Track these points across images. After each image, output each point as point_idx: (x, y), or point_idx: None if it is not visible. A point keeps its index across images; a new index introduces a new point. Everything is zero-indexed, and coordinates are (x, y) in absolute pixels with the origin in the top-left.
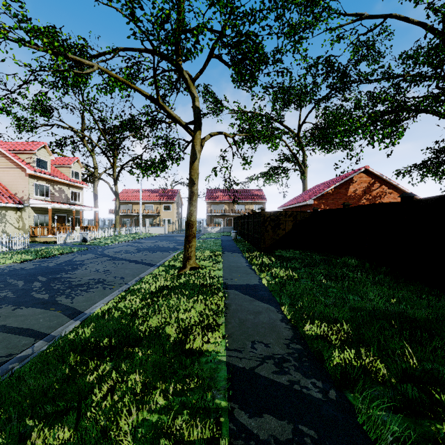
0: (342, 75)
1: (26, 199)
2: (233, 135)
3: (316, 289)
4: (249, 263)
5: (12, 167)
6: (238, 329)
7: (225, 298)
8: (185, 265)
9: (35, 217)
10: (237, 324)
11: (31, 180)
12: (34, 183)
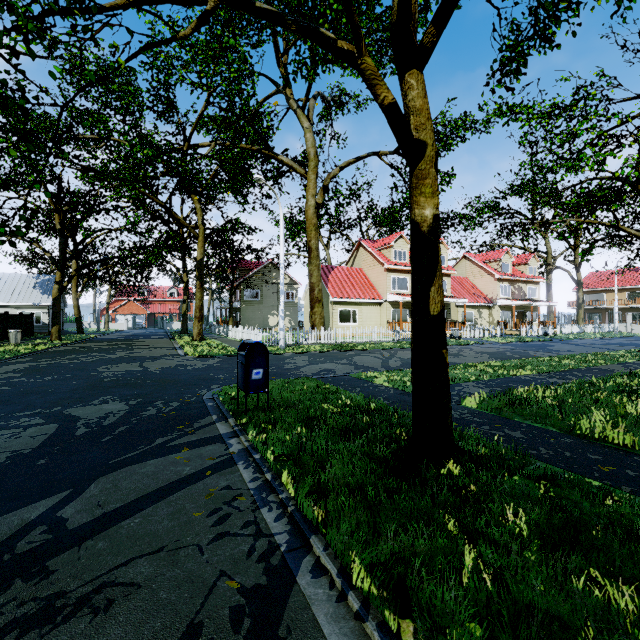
0: None
1: (495, 299)
2: None
3: None
4: None
5: (484, 274)
6: None
7: None
8: None
9: (500, 314)
10: None
11: (498, 283)
12: (500, 285)
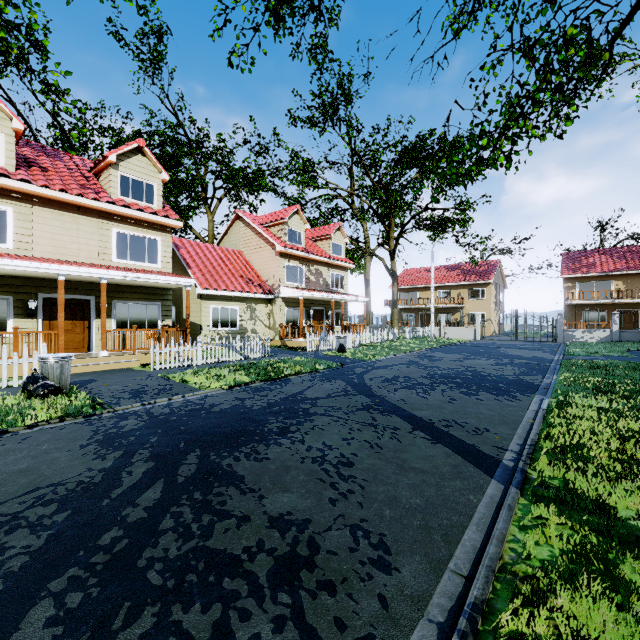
0: None
1: (277, 287)
2: None
3: None
4: None
5: (263, 246)
6: None
7: None
8: None
9: (286, 312)
10: None
11: (282, 260)
12: (285, 265)
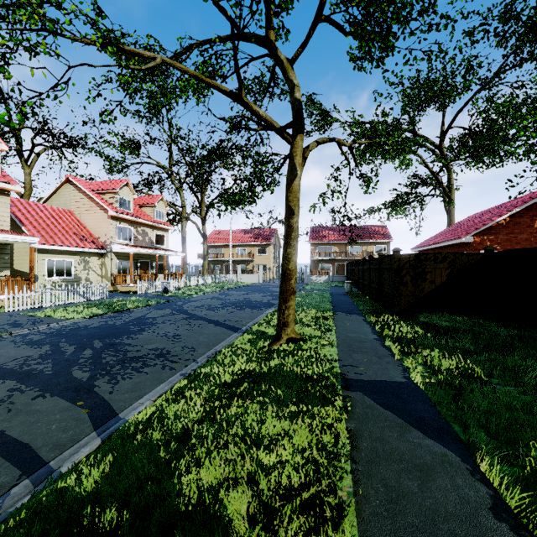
0: (535, 29)
1: (109, 243)
2: (351, 143)
3: (536, 410)
4: (378, 335)
5: (95, 209)
6: (391, 532)
7: (348, 415)
8: (280, 334)
9: (117, 264)
10: (384, 507)
11: (114, 222)
12: (116, 226)
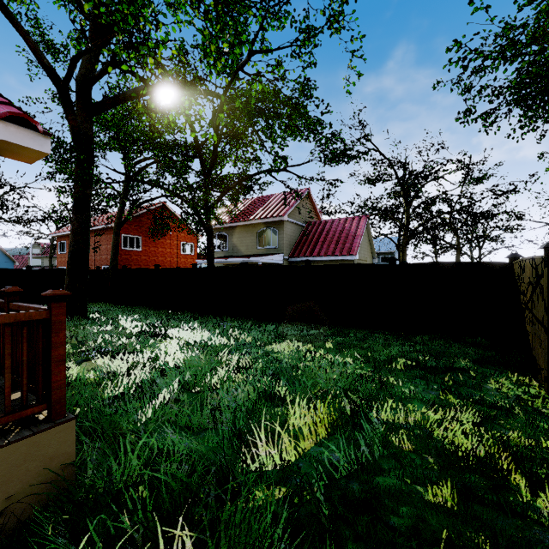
0: None
1: None
2: None
3: None
4: None
5: None
6: None
7: None
8: None
9: None
10: None
11: None
12: None
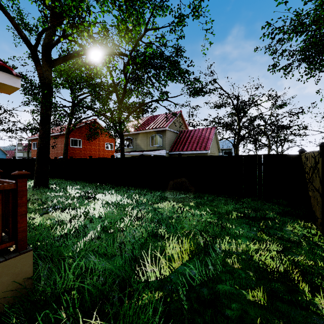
0: None
1: None
2: None
3: None
4: None
5: None
6: None
7: None
8: None
9: None
10: None
11: None
12: None
